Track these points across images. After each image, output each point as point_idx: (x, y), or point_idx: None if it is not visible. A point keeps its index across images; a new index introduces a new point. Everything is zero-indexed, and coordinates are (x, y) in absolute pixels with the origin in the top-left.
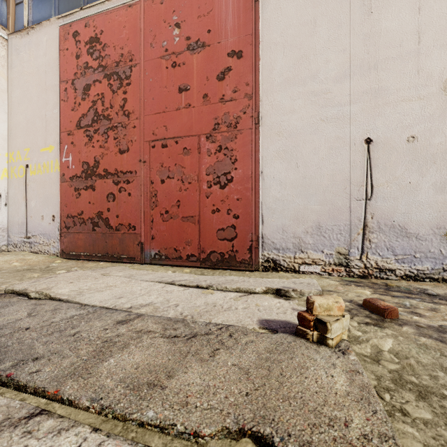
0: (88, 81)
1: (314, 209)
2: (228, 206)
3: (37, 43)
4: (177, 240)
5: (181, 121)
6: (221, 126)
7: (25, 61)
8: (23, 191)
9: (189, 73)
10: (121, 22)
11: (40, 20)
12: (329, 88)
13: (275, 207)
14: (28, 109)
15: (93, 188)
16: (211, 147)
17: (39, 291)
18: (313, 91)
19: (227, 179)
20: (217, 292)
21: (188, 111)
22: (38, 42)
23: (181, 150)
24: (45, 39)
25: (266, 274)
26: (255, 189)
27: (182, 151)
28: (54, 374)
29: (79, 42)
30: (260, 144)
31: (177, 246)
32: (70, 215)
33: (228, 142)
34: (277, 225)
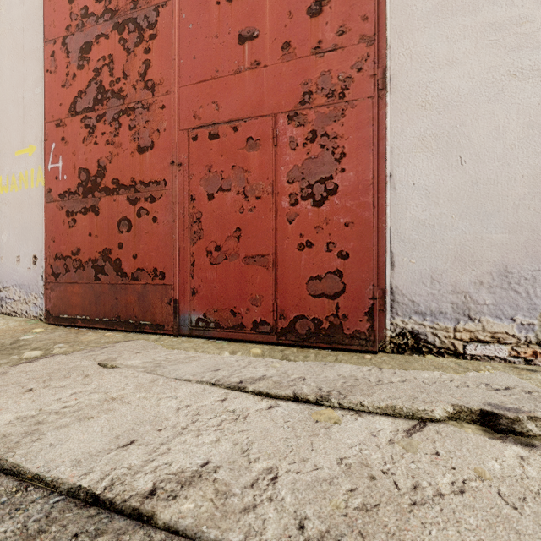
0: (87, 37)
1: (496, 241)
2: (327, 236)
3: None
4: (235, 296)
5: (244, 93)
6: (314, 95)
7: None
8: None
9: (257, 9)
10: None
11: None
12: (526, 13)
13: (417, 237)
14: None
15: (95, 210)
16: (298, 133)
17: None
18: (493, 23)
19: (326, 190)
20: (344, 415)
21: (256, 74)
22: None
23: (242, 142)
24: None
25: (405, 361)
26: (379, 206)
27: (245, 144)
28: None
29: None
30: (387, 125)
31: (235, 307)
32: (60, 255)
33: (327, 124)
34: (421, 271)
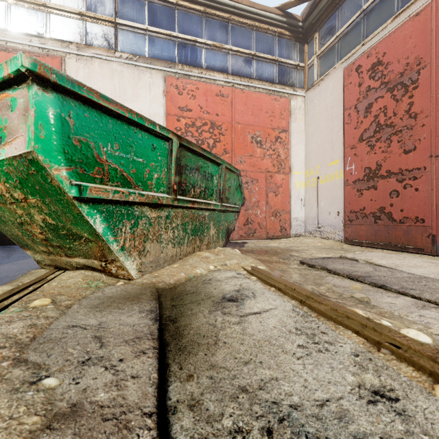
0: (369, 101)
1: None
2: None
3: (325, 89)
4: None
5: None
6: None
7: (316, 106)
8: (315, 196)
9: None
10: (405, 35)
11: (325, 71)
12: None
13: None
14: (319, 138)
15: (374, 187)
16: None
17: (364, 260)
18: None
19: None
20: None
21: None
22: (326, 88)
23: None
24: (331, 83)
25: None
26: None
27: None
28: (435, 298)
29: (361, 73)
30: None
31: None
32: (353, 211)
33: None
34: None
